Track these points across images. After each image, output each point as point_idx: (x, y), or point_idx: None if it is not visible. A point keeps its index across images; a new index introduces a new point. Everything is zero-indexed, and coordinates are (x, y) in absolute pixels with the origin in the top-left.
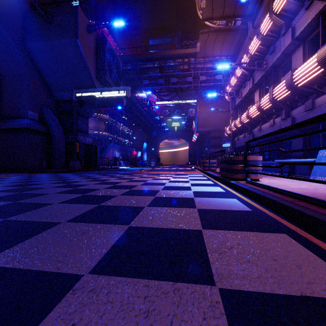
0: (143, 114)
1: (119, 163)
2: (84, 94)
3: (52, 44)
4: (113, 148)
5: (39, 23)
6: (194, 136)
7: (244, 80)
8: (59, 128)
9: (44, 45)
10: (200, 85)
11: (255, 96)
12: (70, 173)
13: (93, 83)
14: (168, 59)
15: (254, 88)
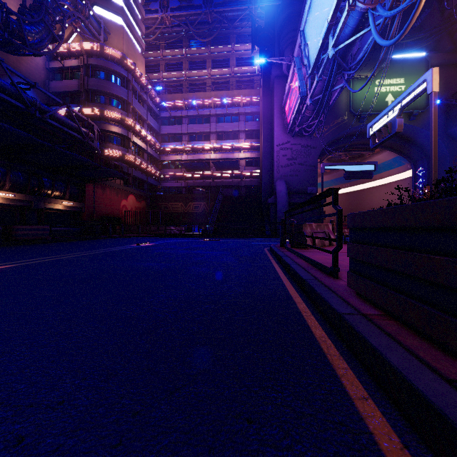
0: None
1: None
2: None
3: None
4: None
5: None
6: None
7: None
8: None
9: None
10: None
11: None
12: None
13: None
14: None
15: None
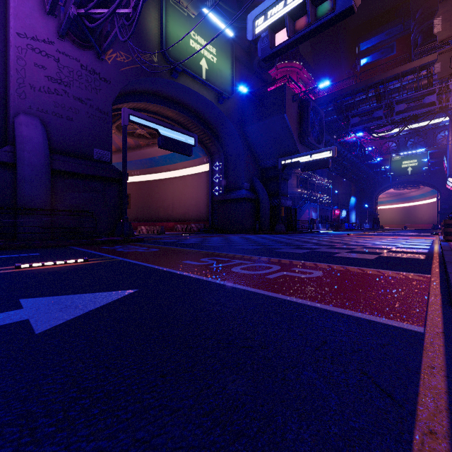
0: (350, 161)
1: (316, 226)
2: (289, 161)
3: (263, 123)
4: (309, 208)
5: (253, 109)
6: (448, 180)
7: None
8: (265, 194)
9: (256, 126)
10: None
11: None
12: (281, 235)
13: (296, 148)
14: (390, 81)
15: None
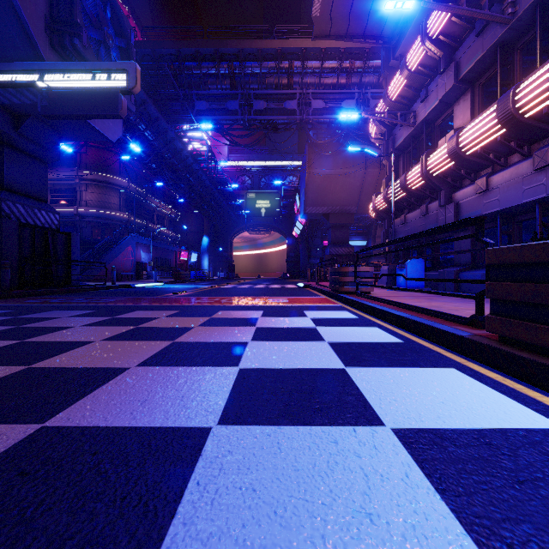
0: (198, 178)
1: (148, 275)
2: (4, 77)
3: None
4: (135, 244)
5: None
6: (296, 226)
7: (425, 82)
8: None
9: None
10: (312, 119)
11: (458, 112)
12: None
13: (38, 54)
14: (248, 61)
15: (457, 91)
